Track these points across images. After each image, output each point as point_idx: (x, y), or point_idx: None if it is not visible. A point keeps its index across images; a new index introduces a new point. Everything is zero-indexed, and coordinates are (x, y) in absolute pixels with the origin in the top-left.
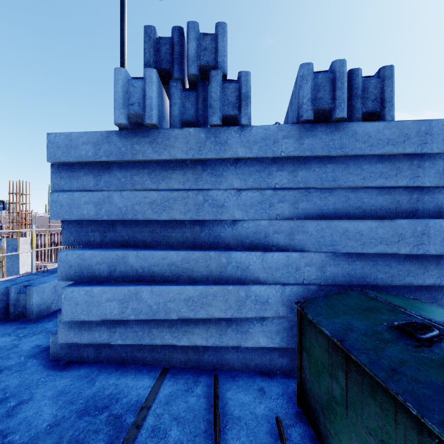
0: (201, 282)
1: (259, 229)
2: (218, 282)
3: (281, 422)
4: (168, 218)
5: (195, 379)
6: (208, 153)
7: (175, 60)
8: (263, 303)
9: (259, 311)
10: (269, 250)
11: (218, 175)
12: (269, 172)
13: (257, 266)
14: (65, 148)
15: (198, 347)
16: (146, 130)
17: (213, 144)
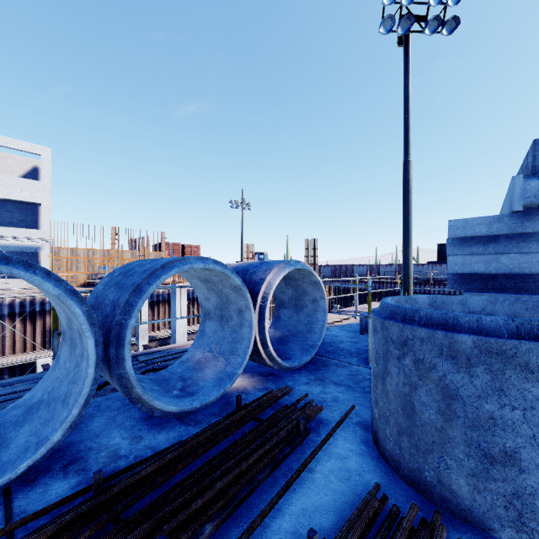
0: None
1: None
2: None
3: None
4: None
5: None
6: None
7: None
8: None
9: None
10: None
11: None
12: None
13: None
14: (462, 229)
15: None
16: (536, 211)
17: None
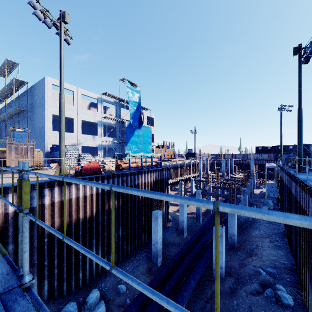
0: None
1: None
2: None
3: None
4: None
5: None
6: None
7: None
8: None
9: None
10: None
11: None
12: None
13: None
14: None
15: None
16: None
17: None
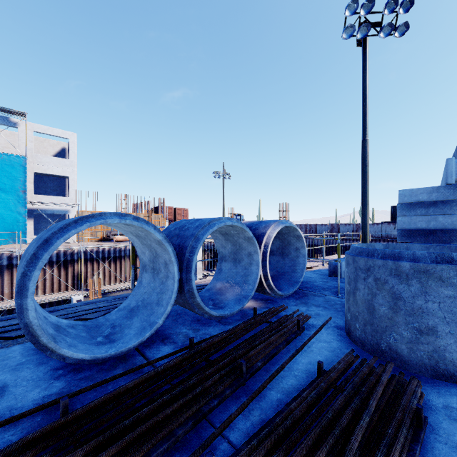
0: None
1: None
2: None
3: None
4: None
5: None
6: None
7: None
8: None
9: None
10: None
11: None
12: None
13: None
14: (409, 196)
15: None
16: None
17: None
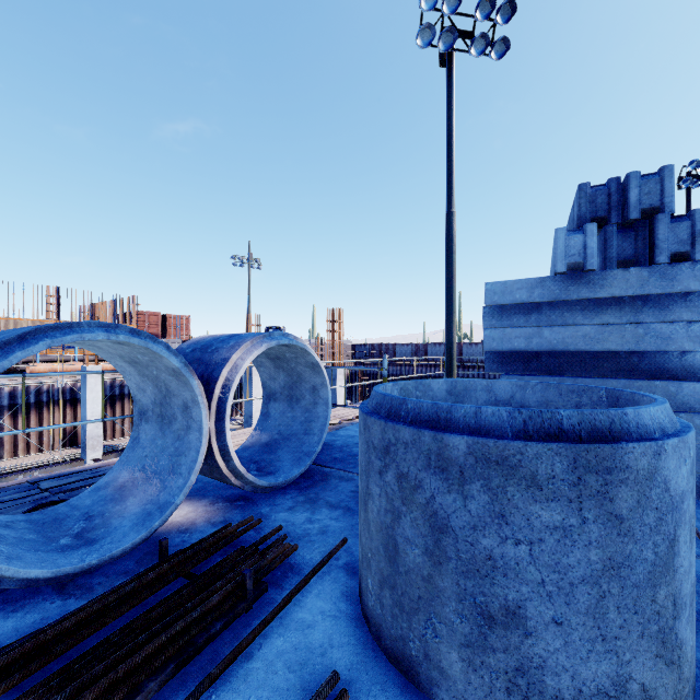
0: None
1: None
2: None
3: None
4: (602, 350)
5: None
6: (652, 290)
7: (612, 208)
8: None
9: None
10: None
11: (663, 309)
12: None
13: None
14: (501, 294)
15: None
16: (581, 274)
17: (658, 281)
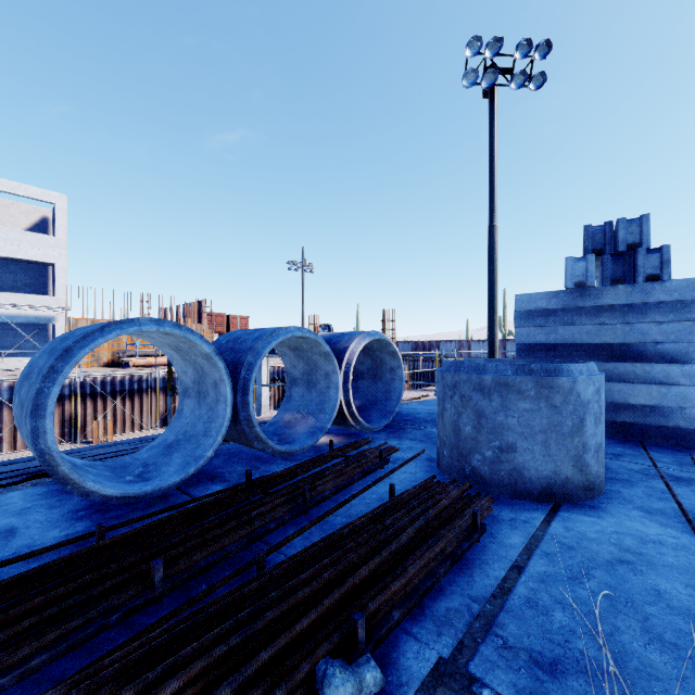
0: (628, 382)
1: (678, 349)
2: (642, 383)
3: (693, 455)
4: (600, 342)
5: (625, 441)
6: (634, 300)
7: (606, 243)
8: (682, 398)
9: (678, 403)
10: (688, 363)
11: (642, 313)
12: (688, 309)
13: (677, 373)
14: (527, 303)
15: (624, 425)
16: (585, 289)
17: (638, 294)
